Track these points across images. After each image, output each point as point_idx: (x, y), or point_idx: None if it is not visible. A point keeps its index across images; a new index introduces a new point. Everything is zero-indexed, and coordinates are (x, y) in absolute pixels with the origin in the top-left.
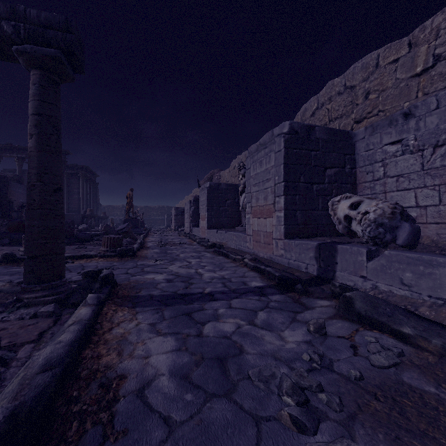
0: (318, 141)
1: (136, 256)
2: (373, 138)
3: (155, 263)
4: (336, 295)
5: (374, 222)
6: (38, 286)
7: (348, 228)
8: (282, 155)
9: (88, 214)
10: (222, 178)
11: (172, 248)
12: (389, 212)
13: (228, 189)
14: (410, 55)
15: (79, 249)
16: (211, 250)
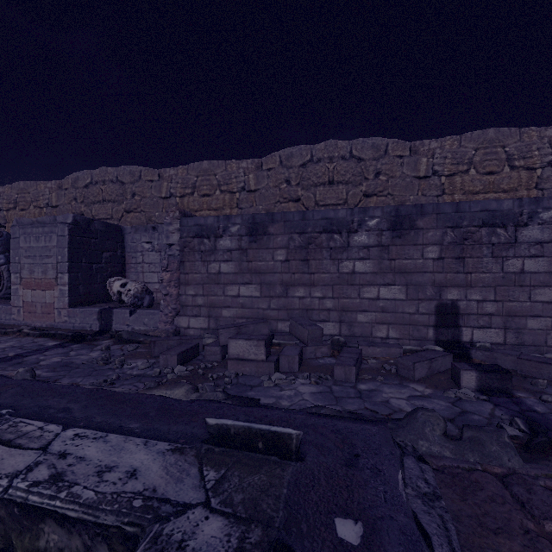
0: (97, 231)
1: None
2: (137, 235)
3: None
4: (113, 336)
5: (134, 296)
6: None
7: (120, 298)
8: (67, 241)
9: None
10: None
11: None
12: (141, 290)
13: None
14: (159, 183)
15: None
16: None
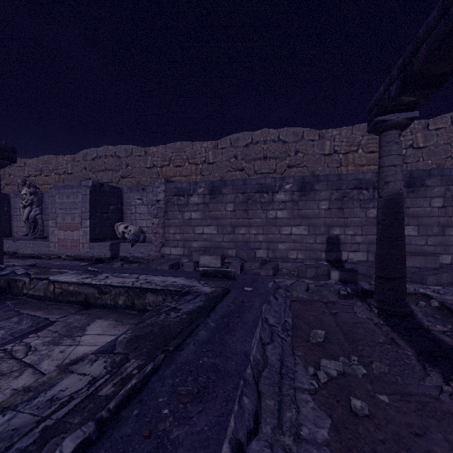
0: (106, 191)
1: None
2: (131, 194)
3: None
4: (122, 259)
5: (133, 234)
6: None
7: (123, 236)
8: (88, 198)
9: None
10: None
11: None
12: (138, 231)
13: None
14: (145, 157)
15: None
16: (6, 257)
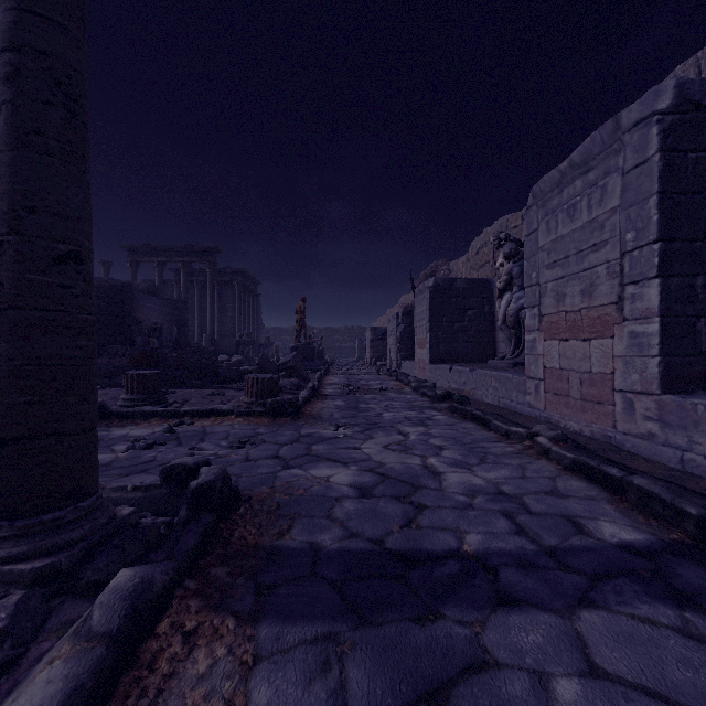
0: None
1: (302, 415)
2: None
3: (334, 432)
4: None
5: None
6: (5, 527)
7: None
8: (653, 172)
9: (244, 340)
10: (453, 274)
11: (367, 398)
12: None
13: (470, 290)
14: None
15: (211, 397)
16: (443, 406)
